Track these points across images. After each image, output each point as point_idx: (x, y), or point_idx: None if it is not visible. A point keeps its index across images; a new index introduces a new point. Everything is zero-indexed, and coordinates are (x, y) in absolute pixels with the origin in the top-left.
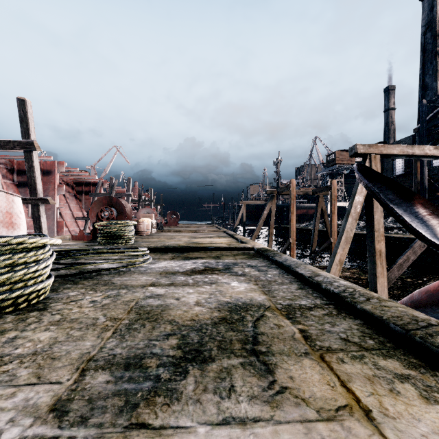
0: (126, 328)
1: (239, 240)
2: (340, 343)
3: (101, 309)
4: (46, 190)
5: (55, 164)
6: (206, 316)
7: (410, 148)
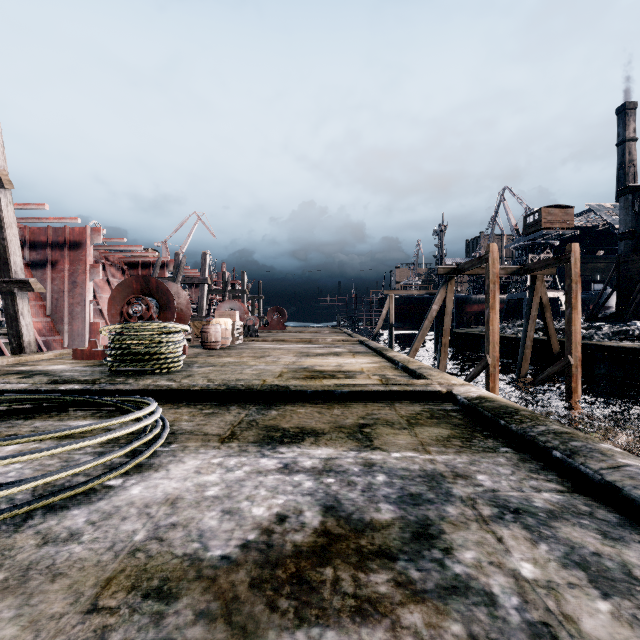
0: None
1: (398, 364)
2: None
3: None
4: (74, 273)
5: (86, 231)
6: None
7: None
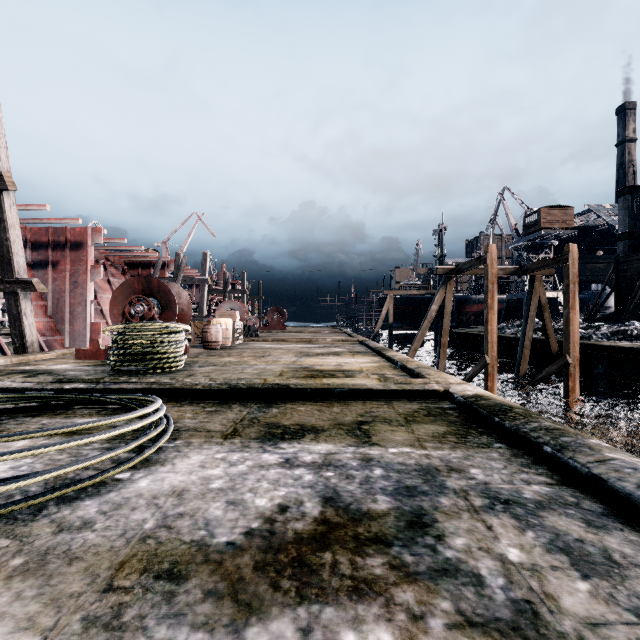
0: None
1: (396, 363)
2: None
3: None
4: (75, 273)
5: (87, 231)
6: None
7: None
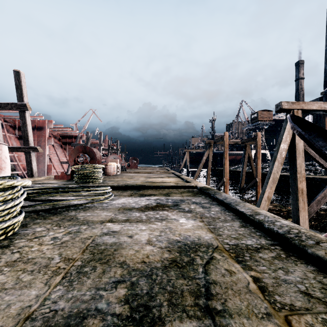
0: (76, 272)
1: (184, 180)
2: (302, 300)
3: (58, 247)
4: (39, 141)
5: (45, 122)
6: (157, 258)
7: None
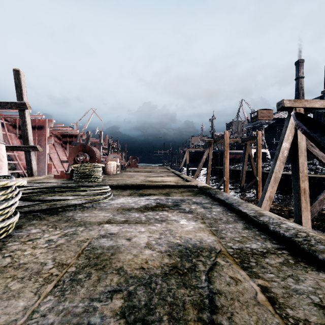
0: (70, 280)
1: (184, 179)
2: (318, 314)
3: (53, 251)
4: (40, 140)
5: (46, 121)
6: (156, 263)
7: None
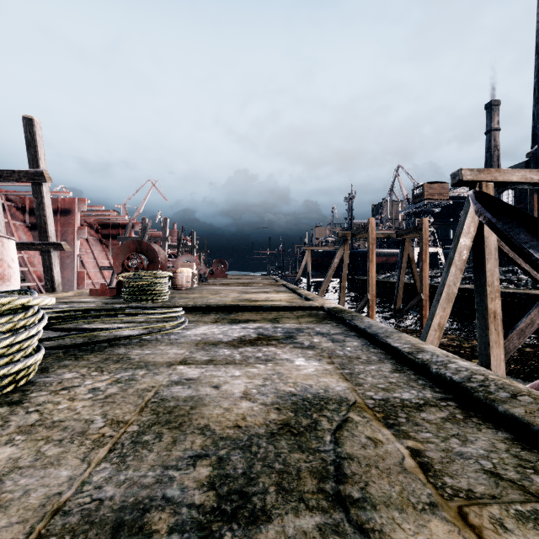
0: (131, 442)
1: (302, 296)
2: (487, 483)
3: (101, 404)
4: (65, 233)
5: (75, 201)
6: (259, 420)
7: (535, 173)
